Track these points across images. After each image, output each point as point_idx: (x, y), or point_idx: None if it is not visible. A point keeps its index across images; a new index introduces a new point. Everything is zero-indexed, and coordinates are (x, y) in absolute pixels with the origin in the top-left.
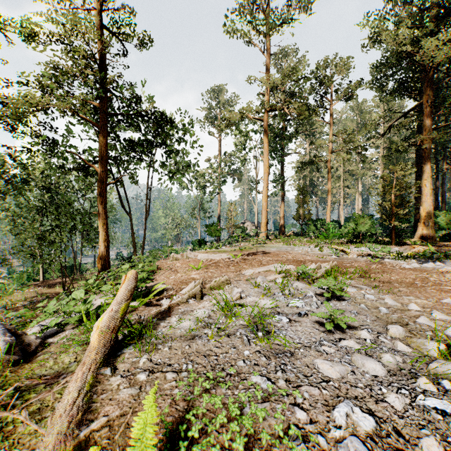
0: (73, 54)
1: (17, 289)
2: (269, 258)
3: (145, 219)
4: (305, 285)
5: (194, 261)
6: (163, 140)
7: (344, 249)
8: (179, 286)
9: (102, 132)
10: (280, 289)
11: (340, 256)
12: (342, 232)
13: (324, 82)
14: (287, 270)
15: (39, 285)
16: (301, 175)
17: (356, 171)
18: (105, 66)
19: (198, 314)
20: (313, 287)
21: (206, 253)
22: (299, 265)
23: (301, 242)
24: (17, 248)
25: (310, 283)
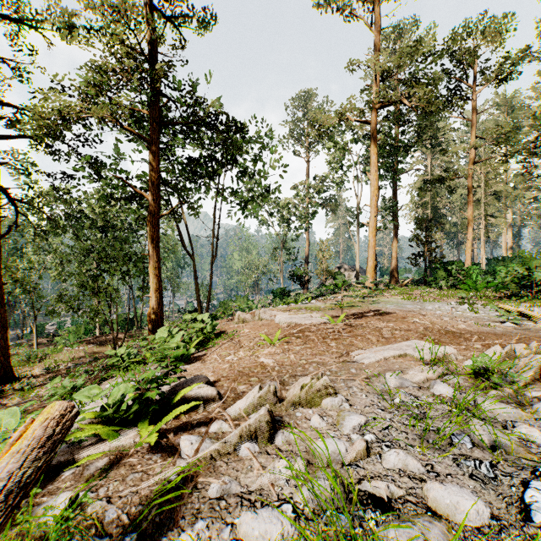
0: (117, 49)
1: (67, 345)
2: (391, 324)
3: (211, 262)
4: (514, 411)
5: (270, 325)
6: (232, 156)
7: (524, 311)
8: (234, 385)
9: (153, 148)
10: (457, 423)
11: (520, 324)
12: (489, 281)
13: (463, 61)
14: (441, 357)
15: (91, 342)
16: (419, 202)
17: (505, 192)
18: (156, 61)
19: (251, 535)
20: (539, 420)
21: (289, 311)
22: (455, 342)
23: (431, 295)
24: (52, 299)
25: (521, 403)
